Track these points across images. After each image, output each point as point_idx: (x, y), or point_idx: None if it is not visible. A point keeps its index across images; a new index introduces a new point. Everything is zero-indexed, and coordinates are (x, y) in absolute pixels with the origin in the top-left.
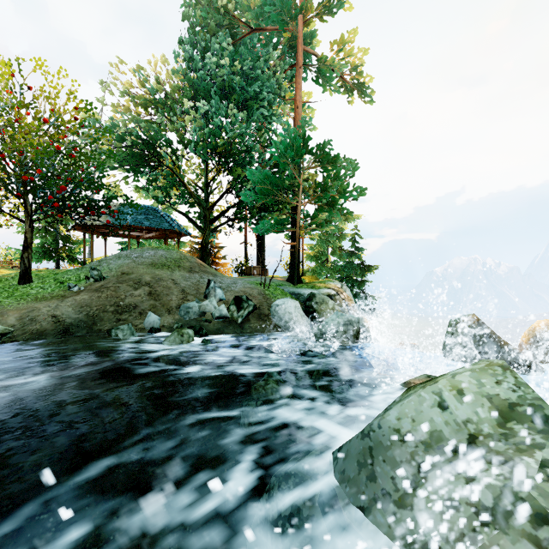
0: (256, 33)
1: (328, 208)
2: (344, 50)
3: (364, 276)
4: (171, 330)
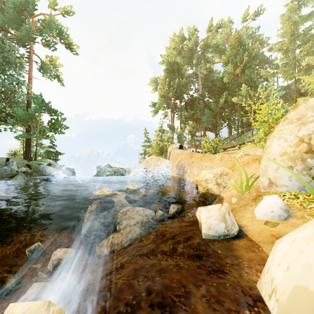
0: (4, 31)
1: (54, 131)
2: (52, 61)
3: (57, 157)
4: (2, 178)
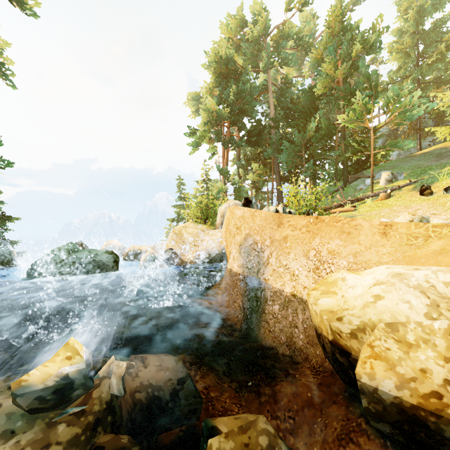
0: None
1: None
2: None
3: (3, 225)
4: None
